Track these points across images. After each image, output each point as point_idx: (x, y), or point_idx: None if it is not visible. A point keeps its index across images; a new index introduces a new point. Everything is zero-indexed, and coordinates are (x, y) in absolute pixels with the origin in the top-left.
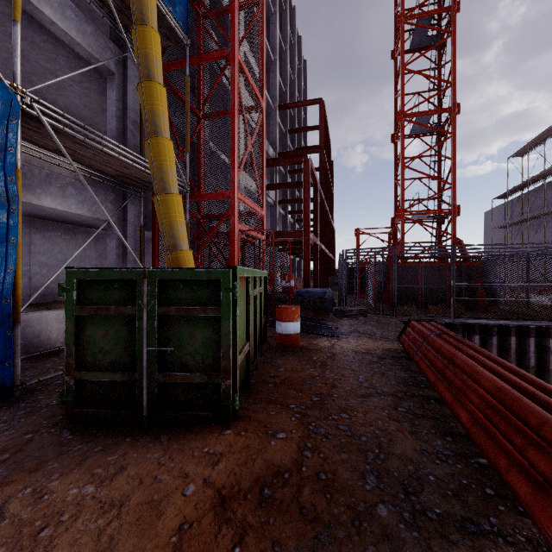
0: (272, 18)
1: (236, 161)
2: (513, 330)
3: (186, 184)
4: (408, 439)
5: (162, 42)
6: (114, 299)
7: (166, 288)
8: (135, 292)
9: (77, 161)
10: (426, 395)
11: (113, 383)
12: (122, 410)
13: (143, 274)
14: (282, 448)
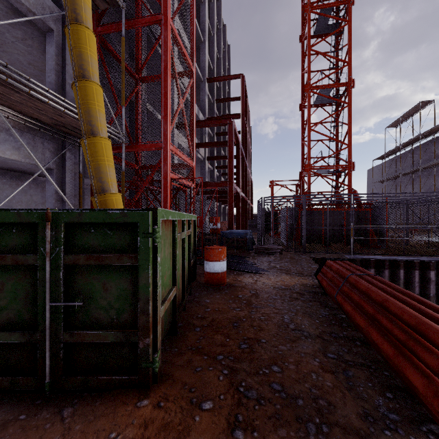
0: (202, 6)
1: (169, 116)
2: (402, 264)
3: (122, 134)
4: (347, 398)
5: (99, 4)
6: (11, 246)
7: (74, 233)
8: (38, 238)
9: (9, 107)
10: (351, 336)
11: (10, 344)
12: (21, 377)
13: (45, 217)
14: (208, 426)
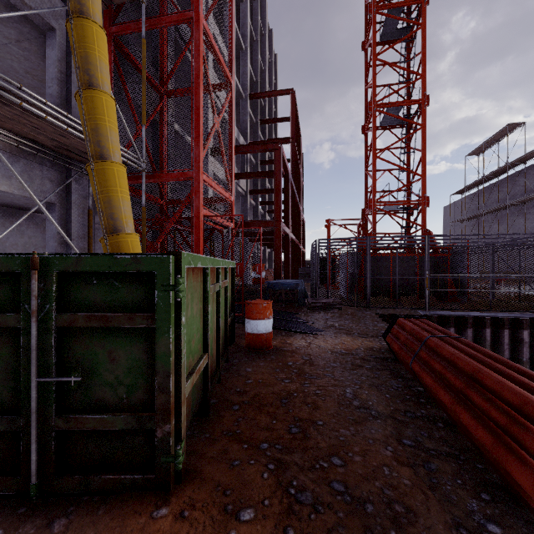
0: (243, 5)
1: (201, 138)
2: (488, 322)
3: (142, 161)
4: (431, 502)
5: None
6: None
7: (70, 285)
8: (21, 292)
9: None
10: (431, 415)
11: None
12: None
13: (30, 263)
14: None
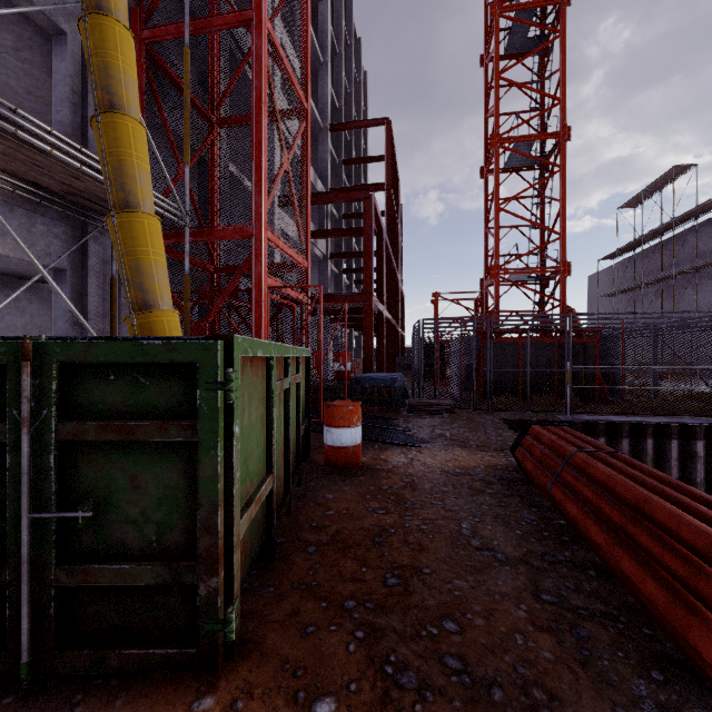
0: (322, 6)
1: (264, 182)
2: (650, 430)
3: (184, 212)
4: (583, 684)
5: None
6: None
7: (77, 382)
8: (8, 391)
9: None
10: (578, 559)
11: None
12: None
13: (20, 352)
14: None
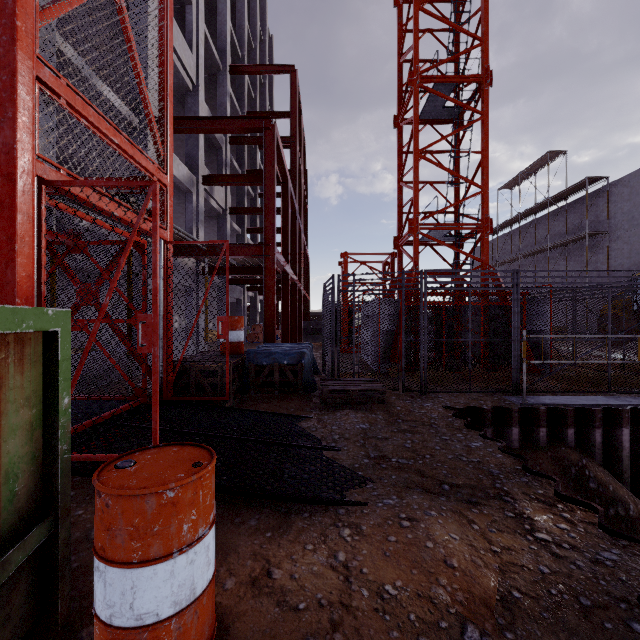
0: None
1: None
2: (626, 417)
3: None
4: None
5: None
6: None
7: None
8: None
9: None
10: None
11: None
12: None
13: None
14: None
